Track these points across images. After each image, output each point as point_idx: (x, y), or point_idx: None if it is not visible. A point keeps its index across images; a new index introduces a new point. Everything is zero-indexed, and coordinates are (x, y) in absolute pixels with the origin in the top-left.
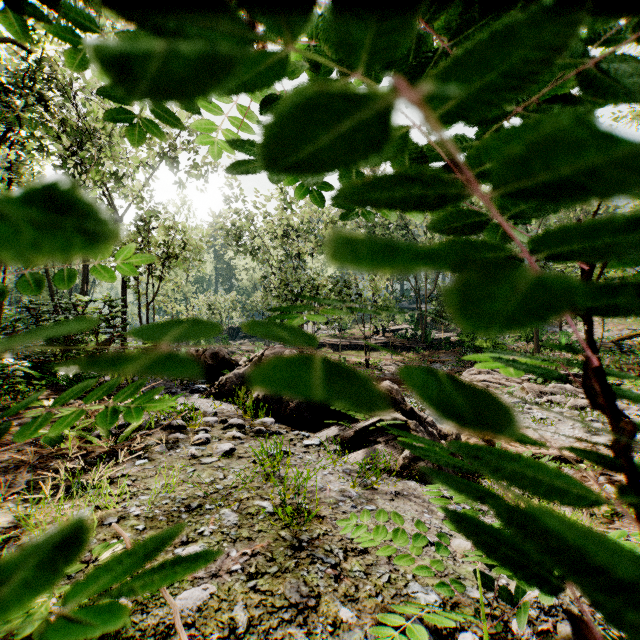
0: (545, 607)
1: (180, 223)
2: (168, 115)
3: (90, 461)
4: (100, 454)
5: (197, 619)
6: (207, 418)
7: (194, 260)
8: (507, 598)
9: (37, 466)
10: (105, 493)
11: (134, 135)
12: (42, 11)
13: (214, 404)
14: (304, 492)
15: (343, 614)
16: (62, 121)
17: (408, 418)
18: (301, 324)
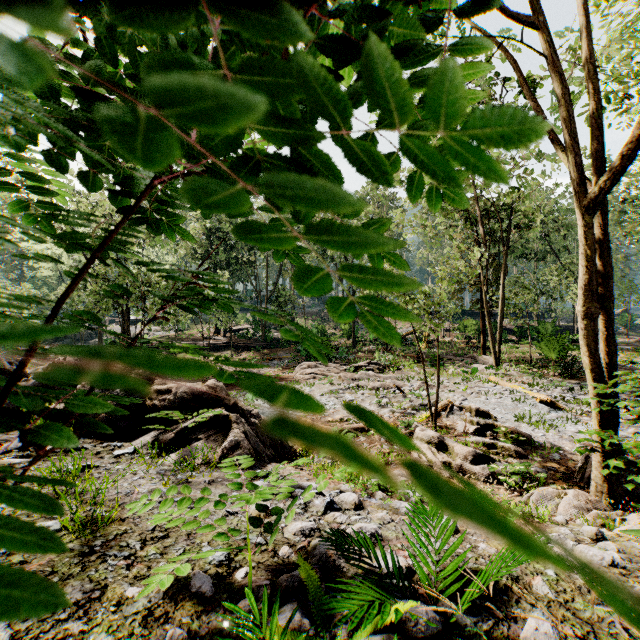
0: (307, 532)
1: None
2: None
3: None
4: None
5: None
6: None
7: None
8: (268, 529)
9: None
10: None
11: None
12: None
13: None
14: (102, 499)
15: (130, 593)
16: None
17: (232, 412)
18: (127, 325)
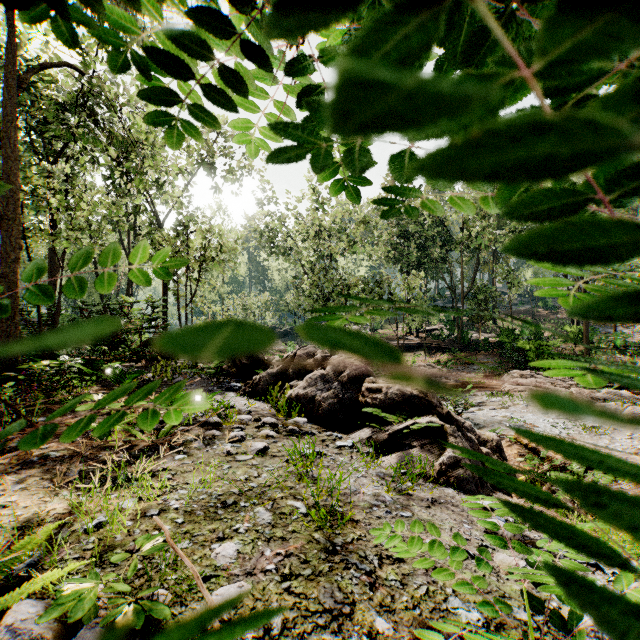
0: (604, 637)
1: (216, 226)
2: (206, 115)
3: (134, 454)
4: (143, 448)
5: (233, 616)
6: (242, 416)
7: (229, 262)
8: (561, 625)
9: (88, 457)
10: (147, 485)
11: (173, 137)
12: (87, 18)
13: (248, 402)
14: (337, 495)
15: (379, 624)
16: (110, 134)
17: (445, 422)
18: None
